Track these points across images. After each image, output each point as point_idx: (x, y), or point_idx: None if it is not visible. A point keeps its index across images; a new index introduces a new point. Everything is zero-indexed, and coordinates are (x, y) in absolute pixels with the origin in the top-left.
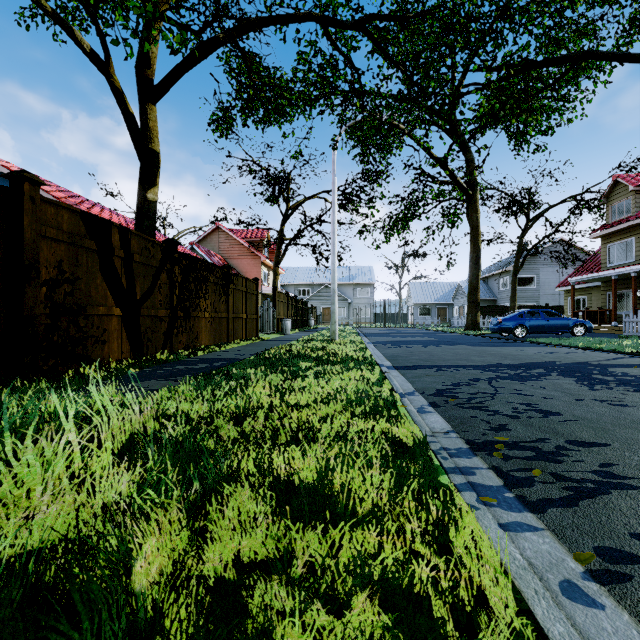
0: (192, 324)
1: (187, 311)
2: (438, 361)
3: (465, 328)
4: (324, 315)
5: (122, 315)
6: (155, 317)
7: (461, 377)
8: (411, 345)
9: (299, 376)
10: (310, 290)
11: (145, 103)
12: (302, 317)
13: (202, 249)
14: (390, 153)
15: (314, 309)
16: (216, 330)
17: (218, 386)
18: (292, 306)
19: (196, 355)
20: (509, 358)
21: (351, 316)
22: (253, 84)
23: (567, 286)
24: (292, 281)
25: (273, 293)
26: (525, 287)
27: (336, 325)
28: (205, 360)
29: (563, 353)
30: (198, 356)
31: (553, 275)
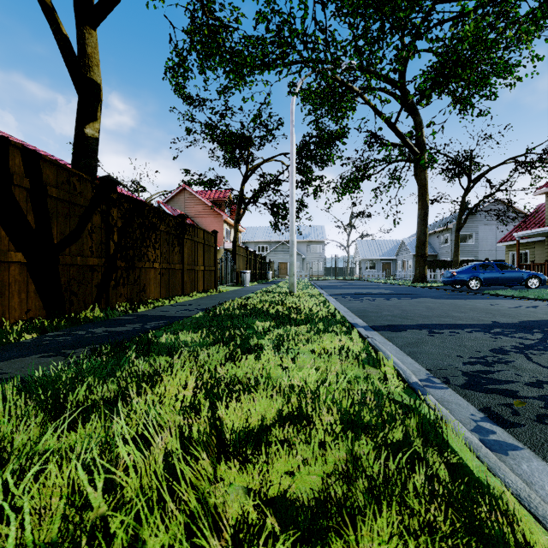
0: (137, 275)
1: (130, 261)
2: (418, 318)
3: (413, 281)
4: (281, 269)
5: (28, 262)
6: (83, 266)
7: (474, 346)
8: (372, 298)
9: (252, 348)
10: (268, 247)
11: (82, 26)
12: (261, 270)
13: (168, 207)
14: (344, 115)
15: (272, 263)
16: (168, 282)
17: (105, 380)
18: (251, 260)
19: (136, 311)
20: (497, 314)
21: (305, 270)
22: (208, 22)
23: (509, 241)
24: (252, 239)
25: (233, 247)
26: (464, 243)
27: (294, 277)
28: (140, 318)
29: (547, 307)
30: (137, 312)
31: (490, 232)
